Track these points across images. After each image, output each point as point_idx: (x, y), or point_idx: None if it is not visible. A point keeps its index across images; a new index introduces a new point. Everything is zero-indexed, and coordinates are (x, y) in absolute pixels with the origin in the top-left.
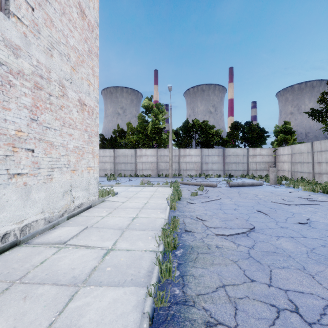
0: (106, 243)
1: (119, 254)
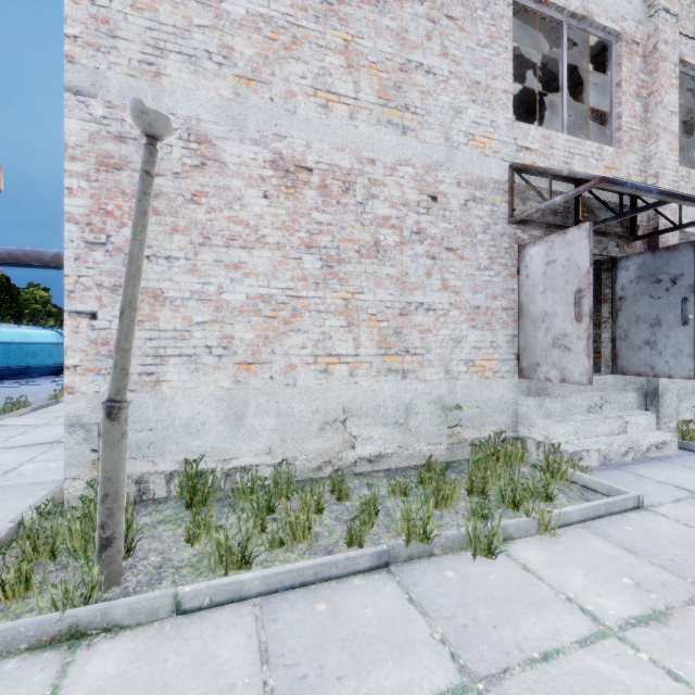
0: (23, 437)
1: (6, 435)
